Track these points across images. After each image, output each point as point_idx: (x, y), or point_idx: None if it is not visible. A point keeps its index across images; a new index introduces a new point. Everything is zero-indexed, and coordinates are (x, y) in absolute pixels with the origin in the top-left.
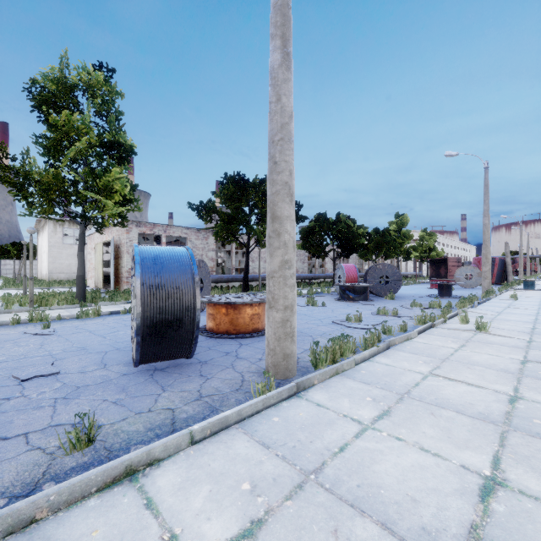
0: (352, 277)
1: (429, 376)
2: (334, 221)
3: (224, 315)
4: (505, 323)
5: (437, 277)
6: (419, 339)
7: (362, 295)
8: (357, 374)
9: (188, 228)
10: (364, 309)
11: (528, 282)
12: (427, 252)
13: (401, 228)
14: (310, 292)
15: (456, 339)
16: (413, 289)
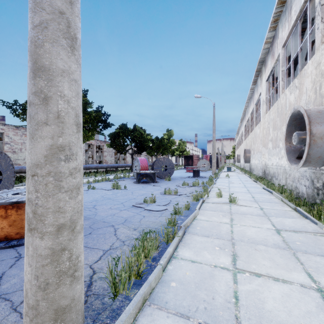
0: (144, 166)
1: (237, 273)
2: (132, 130)
3: (1, 218)
4: (237, 194)
5: (188, 166)
6: (201, 216)
7: (151, 179)
8: (169, 294)
9: (5, 125)
10: (154, 190)
11: (229, 168)
12: (182, 152)
13: (170, 138)
14: (116, 178)
15: (223, 212)
16: (178, 173)
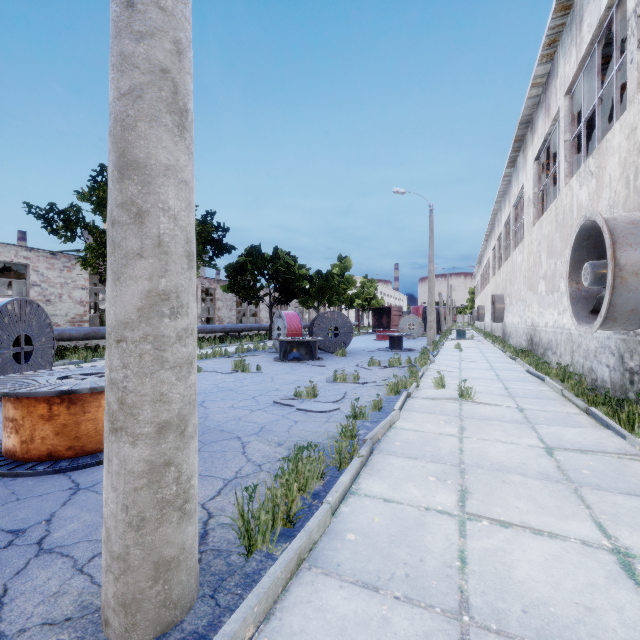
0: (295, 329)
1: (467, 521)
2: (271, 258)
3: (42, 420)
4: (475, 383)
5: (379, 327)
6: (404, 422)
7: (309, 352)
8: (343, 552)
9: (32, 249)
10: (315, 373)
11: (461, 332)
12: (368, 300)
13: (344, 272)
14: (240, 350)
15: (447, 416)
16: (360, 341)
